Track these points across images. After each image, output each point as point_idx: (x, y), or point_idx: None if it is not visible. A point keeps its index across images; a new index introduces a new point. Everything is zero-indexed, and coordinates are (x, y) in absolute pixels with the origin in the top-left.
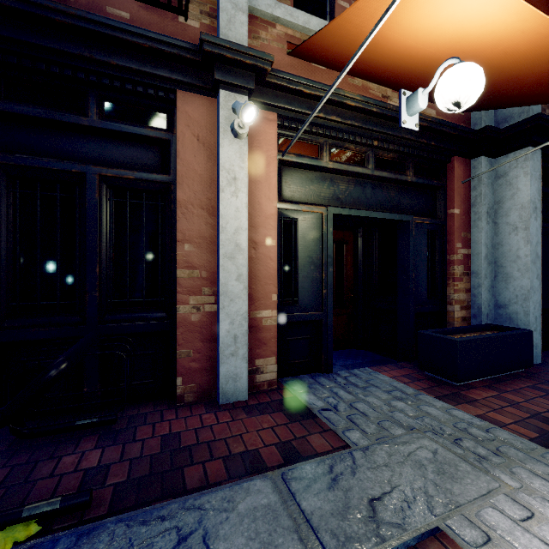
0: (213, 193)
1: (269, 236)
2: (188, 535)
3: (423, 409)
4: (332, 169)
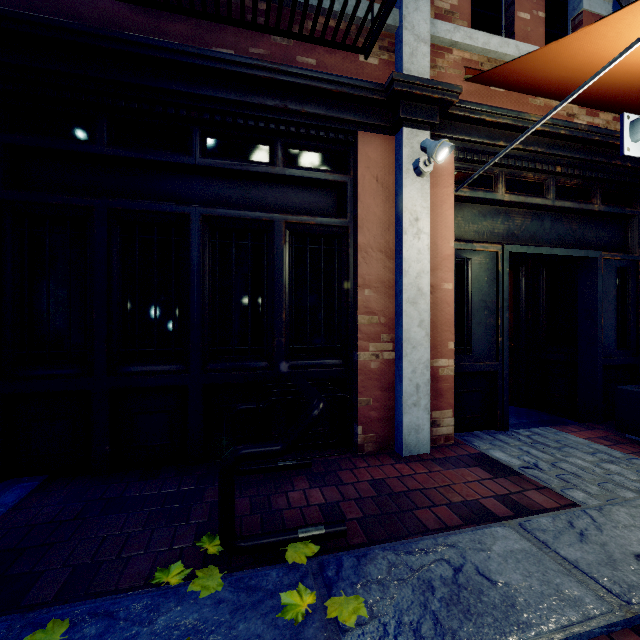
0: (391, 235)
1: (446, 279)
2: (460, 567)
3: None
4: (507, 202)
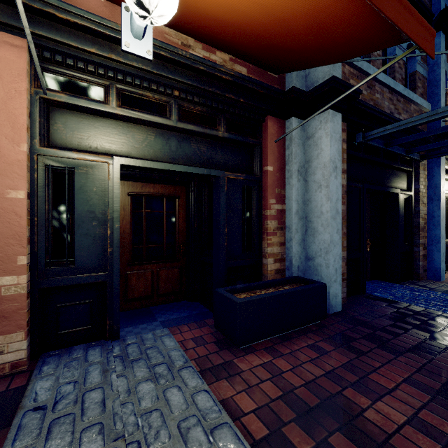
0: None
1: (14, 186)
2: None
3: (167, 395)
4: (122, 116)
